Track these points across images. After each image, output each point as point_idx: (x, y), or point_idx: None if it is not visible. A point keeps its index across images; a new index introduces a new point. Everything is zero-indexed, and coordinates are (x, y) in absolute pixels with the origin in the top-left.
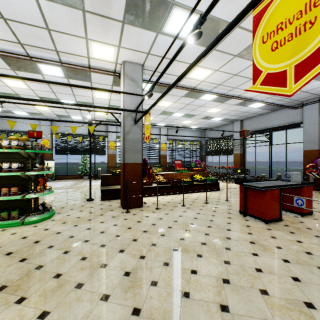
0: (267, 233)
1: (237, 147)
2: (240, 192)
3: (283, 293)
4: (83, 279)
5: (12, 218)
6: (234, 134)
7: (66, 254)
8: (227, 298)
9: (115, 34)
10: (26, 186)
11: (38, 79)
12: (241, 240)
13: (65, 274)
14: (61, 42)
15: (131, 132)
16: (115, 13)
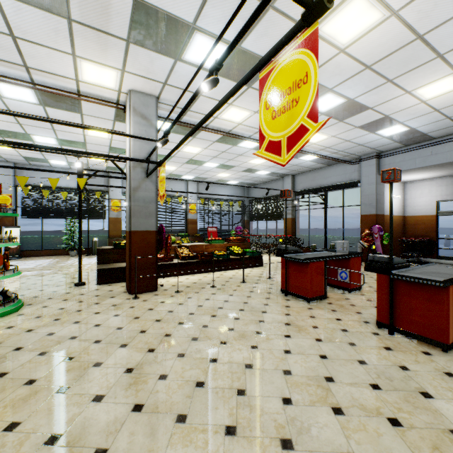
0: (306, 312)
1: (288, 210)
2: (281, 267)
3: (306, 371)
4: (68, 382)
5: None
6: None
7: (43, 356)
8: (247, 382)
9: (116, 55)
10: None
11: None
12: (275, 322)
13: (41, 379)
14: (33, 55)
15: (142, 189)
16: (116, 28)
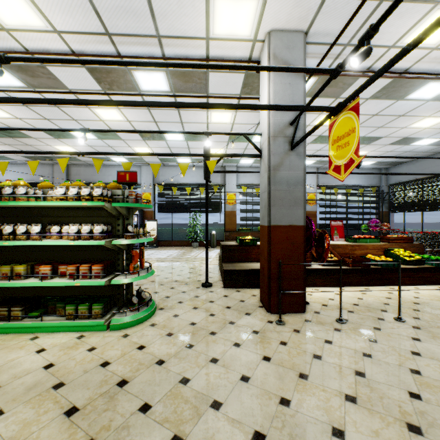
0: None
1: None
2: None
3: None
4: None
5: (94, 315)
6: None
7: None
8: None
9: None
10: (115, 262)
11: (126, 61)
12: None
13: None
14: (164, 12)
15: (284, 166)
16: None
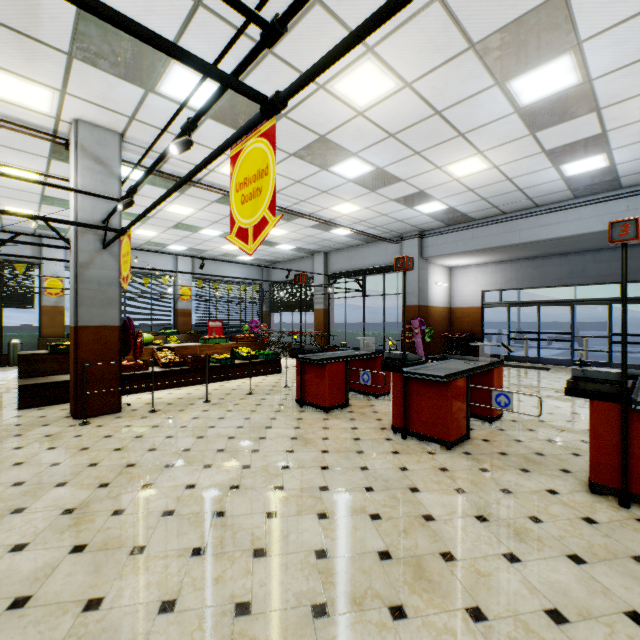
0: (321, 424)
1: (319, 298)
2: (297, 371)
3: (301, 484)
4: None
5: None
6: (315, 275)
7: None
8: (228, 504)
9: (52, 69)
10: None
11: None
12: (280, 437)
13: None
14: None
15: (95, 265)
16: (50, 35)
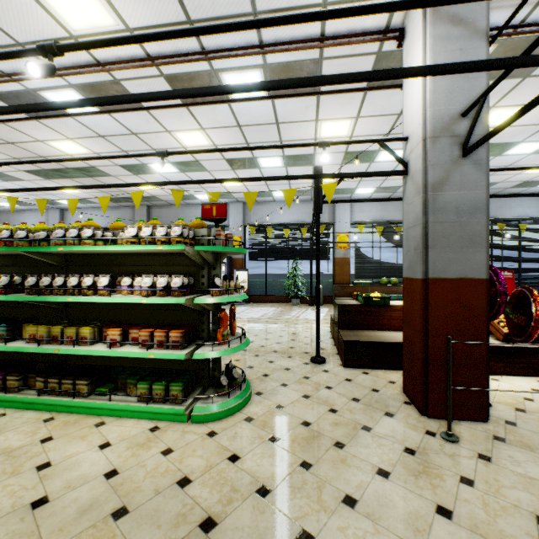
0: None
1: None
2: None
3: None
4: None
5: (172, 399)
6: None
7: None
8: None
9: None
10: (199, 327)
11: (212, 25)
12: None
13: None
14: None
15: (451, 184)
16: None
